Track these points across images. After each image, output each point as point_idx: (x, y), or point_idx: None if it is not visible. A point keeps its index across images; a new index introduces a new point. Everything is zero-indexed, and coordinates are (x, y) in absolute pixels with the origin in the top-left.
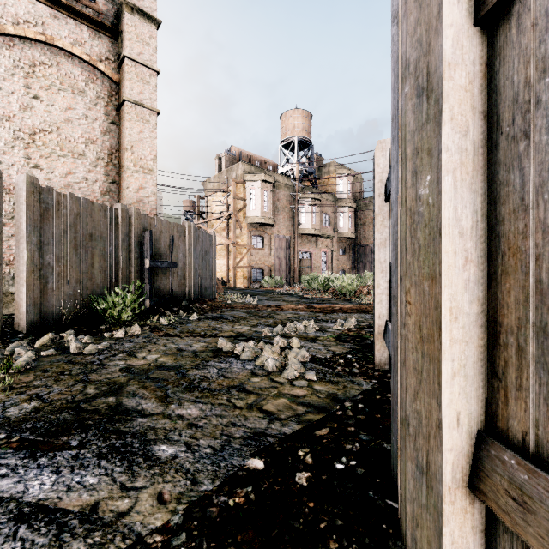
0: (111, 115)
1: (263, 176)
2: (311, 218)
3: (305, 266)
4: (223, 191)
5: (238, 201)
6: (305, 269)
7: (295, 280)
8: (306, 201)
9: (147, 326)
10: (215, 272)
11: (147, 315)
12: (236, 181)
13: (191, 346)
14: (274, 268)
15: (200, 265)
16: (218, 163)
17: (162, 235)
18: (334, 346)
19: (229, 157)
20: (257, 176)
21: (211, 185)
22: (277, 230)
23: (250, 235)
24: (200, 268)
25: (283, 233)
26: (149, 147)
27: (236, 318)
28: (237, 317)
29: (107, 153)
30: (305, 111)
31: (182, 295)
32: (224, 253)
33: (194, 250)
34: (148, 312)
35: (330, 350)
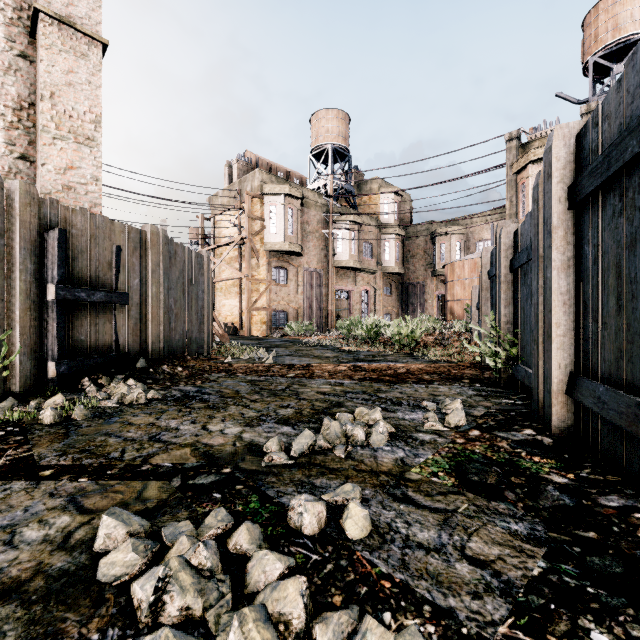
0: (20, 42)
1: (287, 188)
2: (350, 246)
3: (342, 308)
4: (233, 208)
5: (253, 221)
6: (342, 312)
7: (329, 327)
8: (343, 223)
9: (6, 427)
10: (209, 313)
11: (46, 393)
12: (251, 194)
13: (10, 539)
14: (302, 310)
15: (178, 301)
16: (228, 172)
17: (94, 243)
18: (474, 523)
19: (243, 165)
20: (280, 188)
21: (219, 202)
22: (306, 261)
23: (271, 267)
24: (178, 306)
25: (314, 266)
26: (88, 99)
27: (223, 398)
28: (226, 396)
29: (12, 106)
30: (342, 111)
31: (139, 351)
32: (236, 290)
33: (164, 275)
34: (55, 386)
35: (481, 560)
